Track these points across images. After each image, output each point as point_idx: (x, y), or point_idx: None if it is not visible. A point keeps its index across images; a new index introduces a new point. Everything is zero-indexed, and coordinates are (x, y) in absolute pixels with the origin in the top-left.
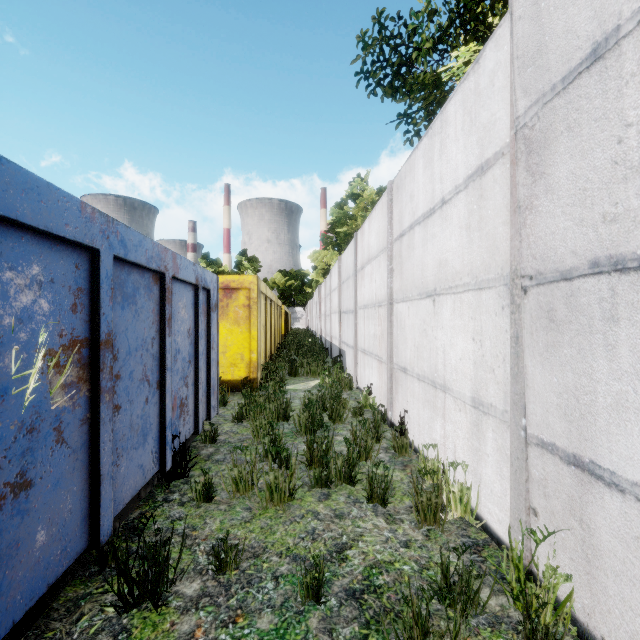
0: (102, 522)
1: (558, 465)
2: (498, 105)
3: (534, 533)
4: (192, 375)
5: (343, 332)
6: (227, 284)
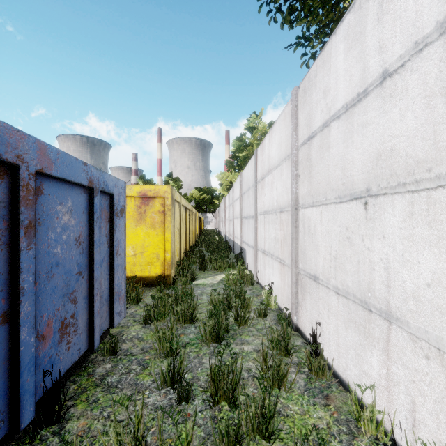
0: None
1: None
2: None
3: None
4: (84, 287)
5: (244, 234)
6: (144, 193)
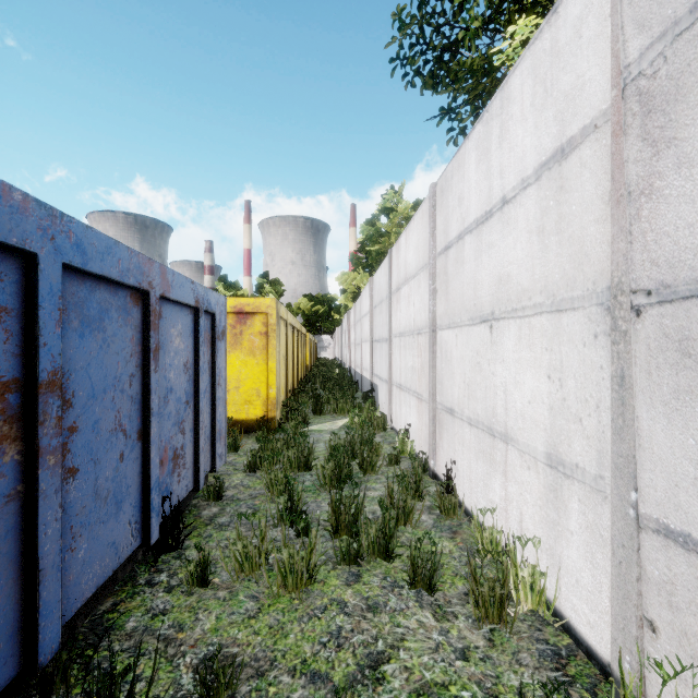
0: (42, 636)
1: (696, 567)
2: (588, 62)
3: (659, 665)
4: (191, 419)
5: (375, 363)
6: (241, 308)
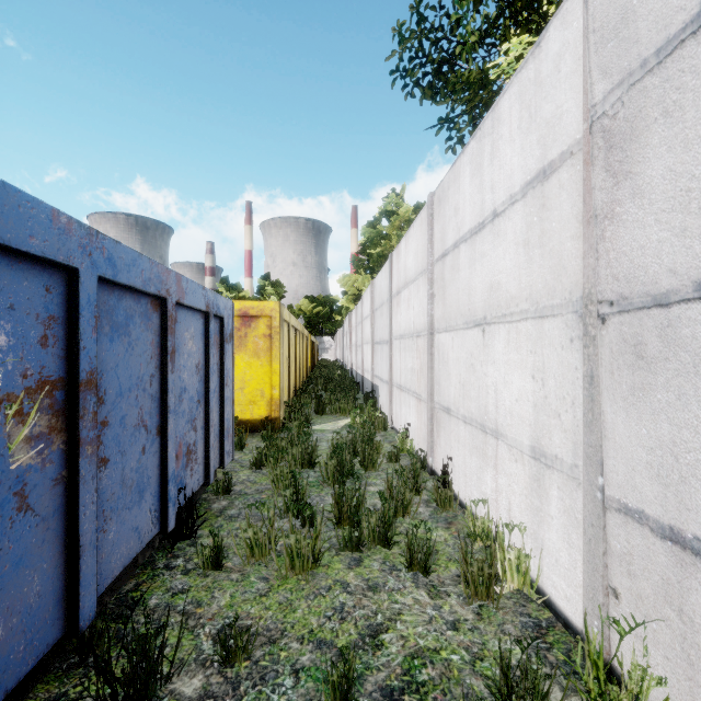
0: (82, 604)
1: (648, 538)
2: (565, 95)
3: (617, 623)
4: (202, 417)
5: (376, 365)
6: (245, 311)
